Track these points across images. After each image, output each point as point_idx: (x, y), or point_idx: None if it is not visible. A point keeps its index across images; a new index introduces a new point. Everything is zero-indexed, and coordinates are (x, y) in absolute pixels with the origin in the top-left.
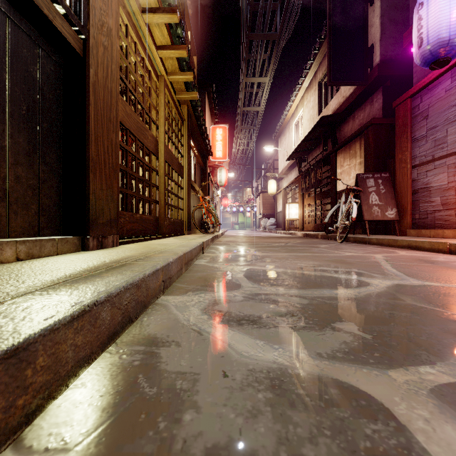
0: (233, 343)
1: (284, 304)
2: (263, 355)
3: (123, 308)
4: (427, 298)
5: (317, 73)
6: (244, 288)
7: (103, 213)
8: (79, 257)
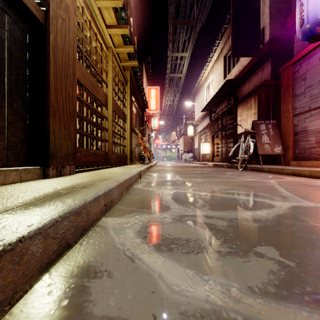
0: (163, 273)
1: (207, 226)
2: (195, 289)
3: (60, 237)
4: None
5: (223, 49)
6: (172, 209)
7: (62, 148)
8: (37, 184)
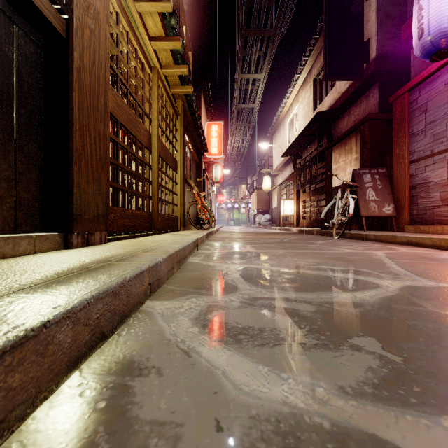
0: (229, 371)
1: (288, 312)
2: (269, 390)
3: (93, 324)
4: None
5: (312, 69)
6: (241, 290)
7: (89, 208)
8: (57, 256)
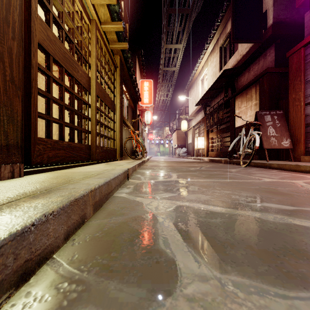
0: None
1: None
2: None
3: None
4: None
5: (218, 40)
6: (185, 282)
7: None
8: None
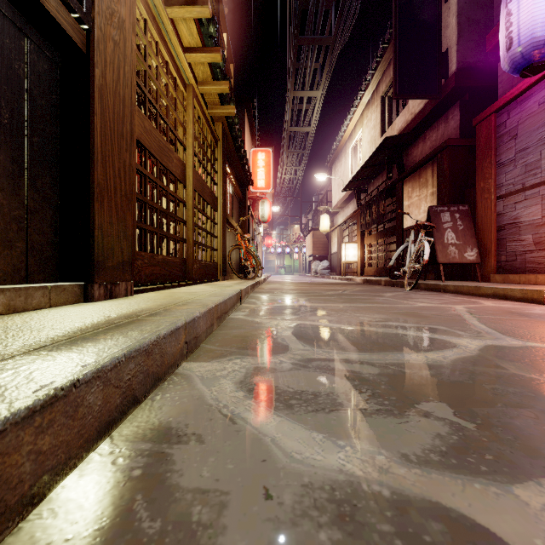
0: (279, 438)
1: (347, 375)
2: (324, 457)
3: (124, 386)
4: (535, 365)
5: (379, 85)
6: (293, 351)
7: (113, 253)
8: (77, 310)
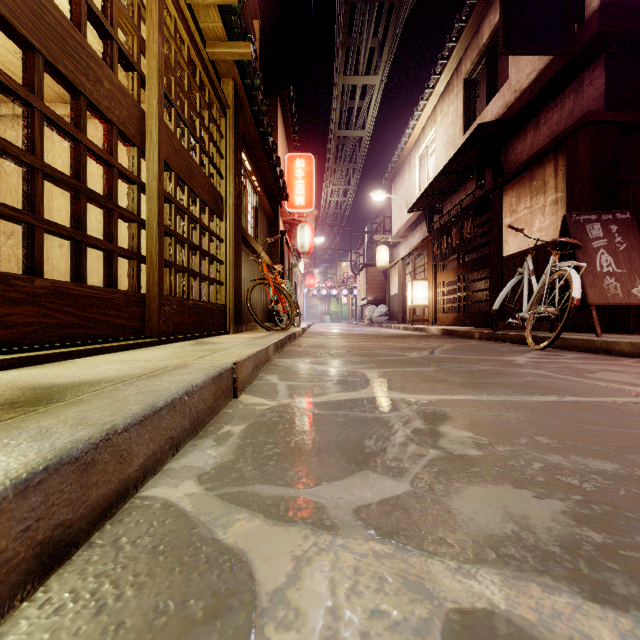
0: None
1: None
2: None
3: None
4: None
5: (461, 63)
6: None
7: None
8: None
